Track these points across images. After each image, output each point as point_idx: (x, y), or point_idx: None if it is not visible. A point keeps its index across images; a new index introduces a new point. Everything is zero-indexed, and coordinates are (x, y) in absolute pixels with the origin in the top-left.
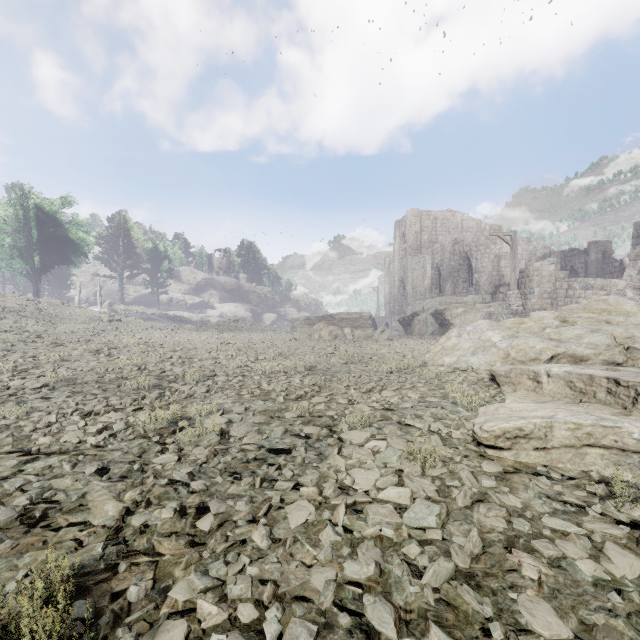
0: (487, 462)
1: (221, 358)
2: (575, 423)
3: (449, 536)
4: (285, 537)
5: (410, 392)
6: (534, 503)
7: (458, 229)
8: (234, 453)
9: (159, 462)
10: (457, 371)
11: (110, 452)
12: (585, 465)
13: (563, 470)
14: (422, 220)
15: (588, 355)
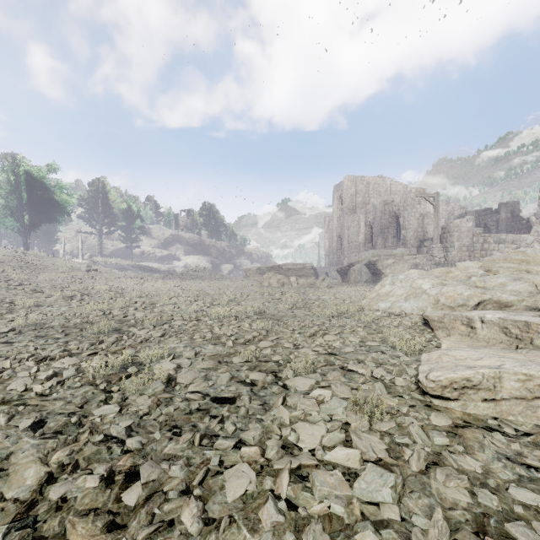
0: (435, 414)
1: (180, 303)
2: (526, 374)
3: (407, 514)
4: (220, 516)
5: (351, 336)
6: (494, 467)
7: (387, 192)
8: (178, 402)
9: (99, 414)
10: (392, 316)
11: (53, 402)
12: (538, 418)
13: (515, 423)
14: (357, 184)
15: (512, 301)
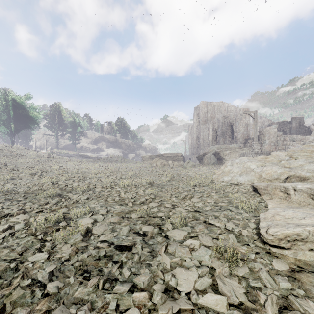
0: (276, 260)
1: (102, 177)
2: None
3: None
4: None
5: (208, 199)
6: None
7: (225, 111)
8: (91, 250)
9: (32, 260)
10: (233, 185)
11: (2, 249)
12: None
13: None
14: (207, 106)
15: (308, 176)
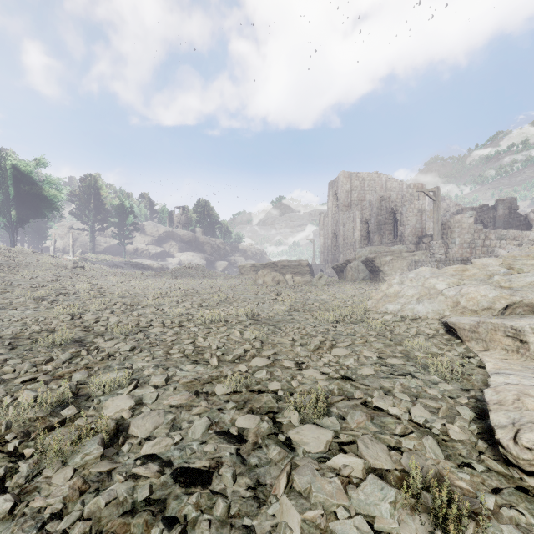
0: None
1: (165, 304)
2: None
3: None
4: None
5: (365, 350)
6: None
7: (383, 189)
8: (118, 483)
9: None
10: (406, 321)
11: None
12: None
13: None
14: (352, 181)
15: None
